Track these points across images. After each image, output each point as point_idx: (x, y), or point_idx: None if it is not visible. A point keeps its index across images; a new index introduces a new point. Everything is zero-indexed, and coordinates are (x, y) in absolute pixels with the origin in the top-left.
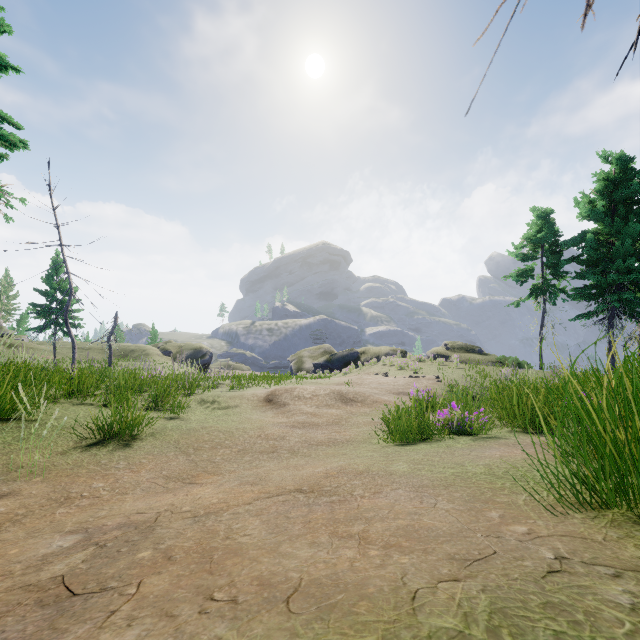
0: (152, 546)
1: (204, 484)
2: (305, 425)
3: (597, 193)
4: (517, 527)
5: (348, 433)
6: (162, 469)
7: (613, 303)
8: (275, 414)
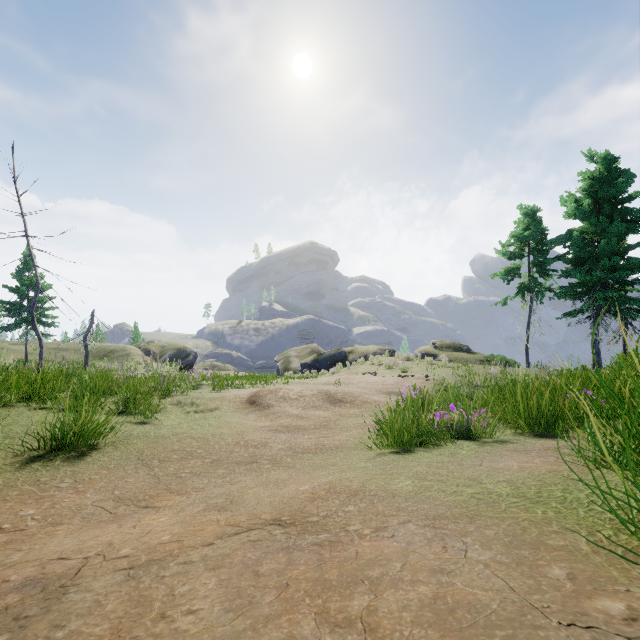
0: (45, 633)
1: (162, 508)
2: (290, 429)
3: (583, 192)
4: (607, 602)
5: (337, 438)
6: (115, 488)
7: (599, 301)
8: (258, 417)
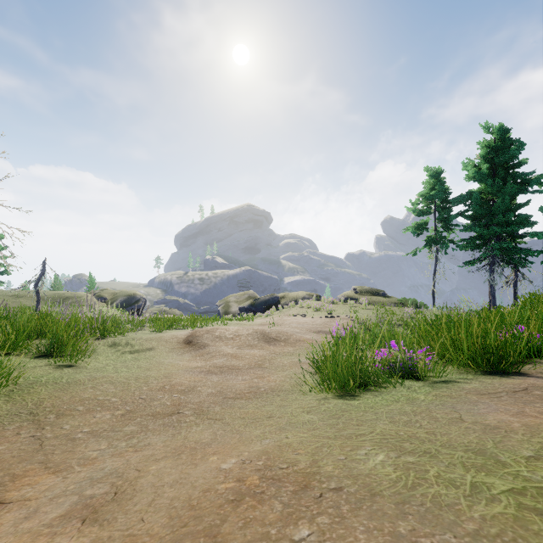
0: None
1: (8, 507)
2: (223, 370)
3: (481, 158)
4: None
5: (273, 378)
6: None
7: (496, 251)
8: (193, 357)
